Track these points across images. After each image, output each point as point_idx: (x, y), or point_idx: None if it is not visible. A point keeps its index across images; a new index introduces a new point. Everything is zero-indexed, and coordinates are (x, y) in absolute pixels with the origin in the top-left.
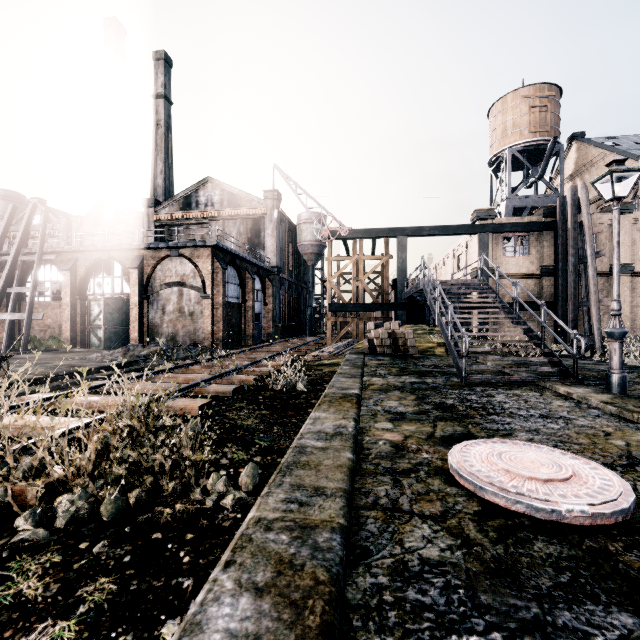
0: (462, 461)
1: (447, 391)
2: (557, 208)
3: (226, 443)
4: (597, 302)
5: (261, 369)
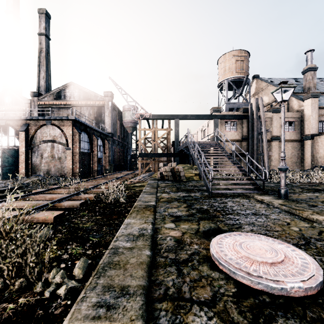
0: (219, 252)
1: (202, 200)
2: (249, 108)
3: (69, 242)
4: (267, 153)
5: (99, 190)
